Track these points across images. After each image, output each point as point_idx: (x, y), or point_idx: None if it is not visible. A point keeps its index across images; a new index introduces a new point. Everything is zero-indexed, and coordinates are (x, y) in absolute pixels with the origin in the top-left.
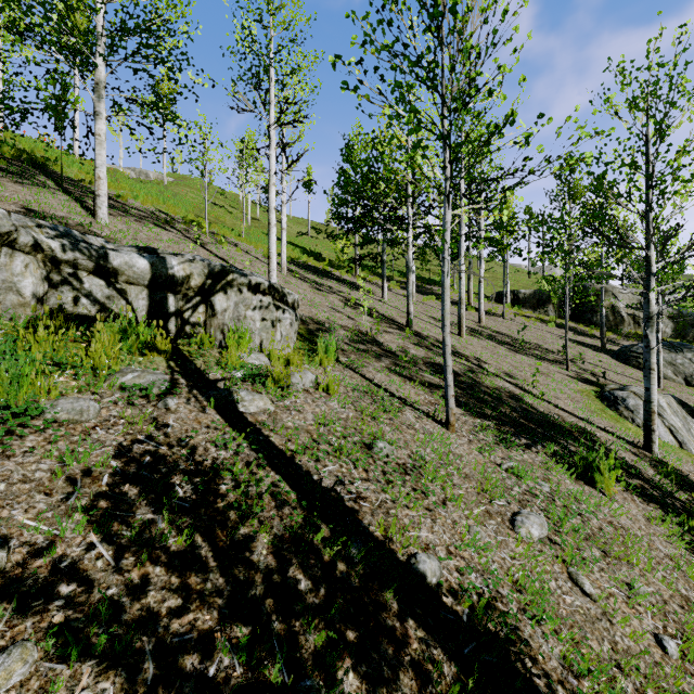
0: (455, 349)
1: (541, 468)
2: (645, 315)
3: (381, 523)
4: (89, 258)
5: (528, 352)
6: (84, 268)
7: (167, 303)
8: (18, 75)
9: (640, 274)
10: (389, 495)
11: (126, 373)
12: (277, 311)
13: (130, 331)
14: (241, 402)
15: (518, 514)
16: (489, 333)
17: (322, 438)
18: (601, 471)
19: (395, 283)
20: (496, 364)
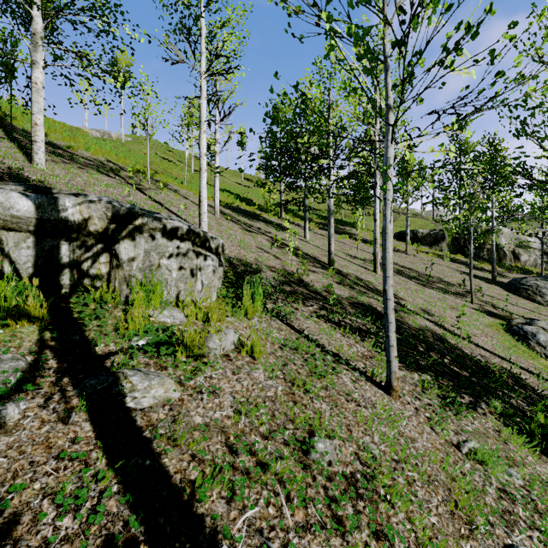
0: (374, 286)
1: (498, 442)
2: None
3: None
4: None
5: (434, 286)
6: None
7: (59, 252)
8: None
9: None
10: None
11: None
12: (197, 258)
13: None
14: (130, 393)
15: None
16: (397, 268)
17: (240, 449)
18: None
19: (314, 224)
20: (411, 300)
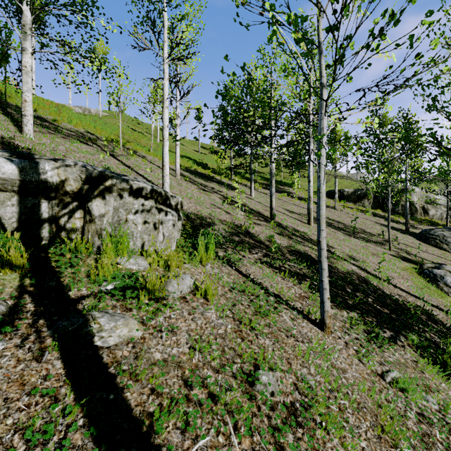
0: (308, 236)
1: (416, 371)
2: None
3: None
4: None
5: (358, 236)
6: None
7: (39, 209)
8: None
9: None
10: None
11: None
12: (159, 214)
13: None
14: (98, 333)
15: None
16: (327, 221)
17: (194, 382)
18: None
19: (258, 184)
20: (340, 248)
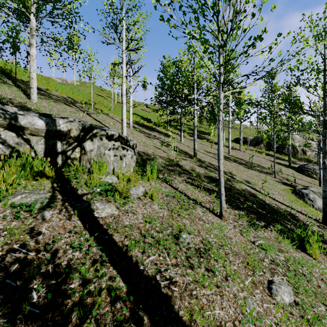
0: None
1: (276, 242)
2: (323, 151)
3: (187, 306)
4: (4, 119)
5: (254, 168)
6: (0, 125)
7: (56, 146)
8: (2, 31)
9: (324, 129)
10: (191, 276)
11: (16, 195)
12: (123, 150)
13: (26, 165)
14: (96, 210)
15: (273, 283)
16: (234, 158)
17: (147, 234)
18: (310, 243)
19: (186, 133)
20: (240, 176)
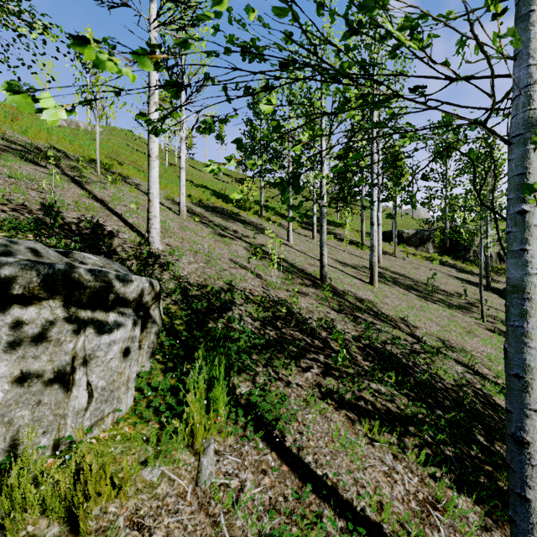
0: (378, 309)
1: None
2: None
3: None
4: None
5: (435, 298)
6: None
7: None
8: None
9: None
10: None
11: None
12: (75, 337)
13: None
14: None
15: None
16: (391, 275)
17: None
18: None
19: (296, 223)
20: (424, 327)
